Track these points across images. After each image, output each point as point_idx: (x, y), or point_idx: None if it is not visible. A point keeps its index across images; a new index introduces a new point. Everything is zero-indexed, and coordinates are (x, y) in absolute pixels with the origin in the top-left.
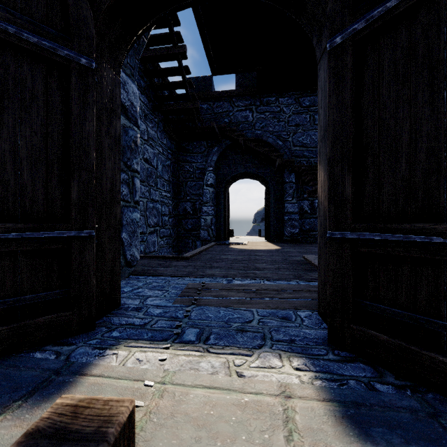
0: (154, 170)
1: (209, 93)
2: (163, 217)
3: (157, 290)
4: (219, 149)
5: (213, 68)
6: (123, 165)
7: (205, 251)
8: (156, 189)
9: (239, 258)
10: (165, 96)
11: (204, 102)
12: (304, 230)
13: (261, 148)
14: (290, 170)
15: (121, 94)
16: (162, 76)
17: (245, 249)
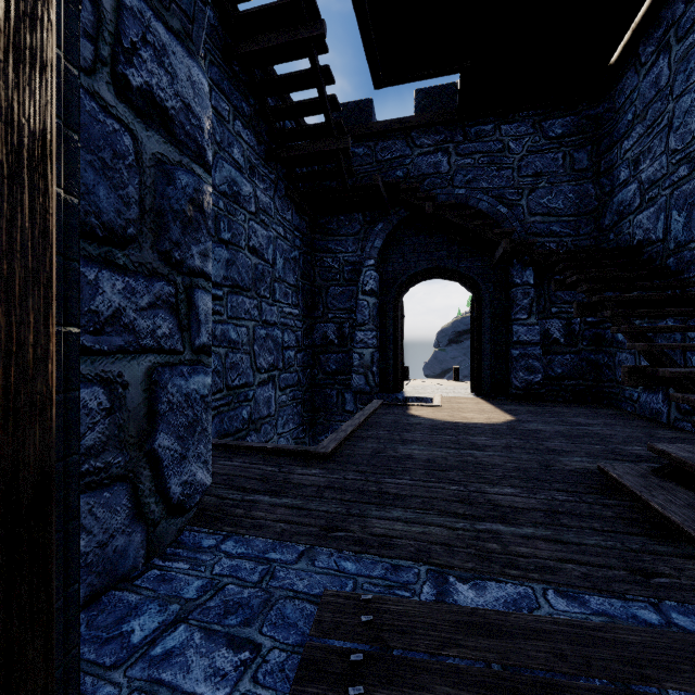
0: (269, 267)
1: (367, 126)
2: (286, 352)
3: (225, 646)
4: (386, 227)
5: (376, 72)
6: (160, 261)
7: (363, 425)
8: (272, 303)
9: (439, 455)
10: (287, 130)
11: (360, 143)
12: (553, 376)
13: (468, 220)
14: (523, 262)
15: (152, 76)
16: (281, 92)
17: (442, 422)
